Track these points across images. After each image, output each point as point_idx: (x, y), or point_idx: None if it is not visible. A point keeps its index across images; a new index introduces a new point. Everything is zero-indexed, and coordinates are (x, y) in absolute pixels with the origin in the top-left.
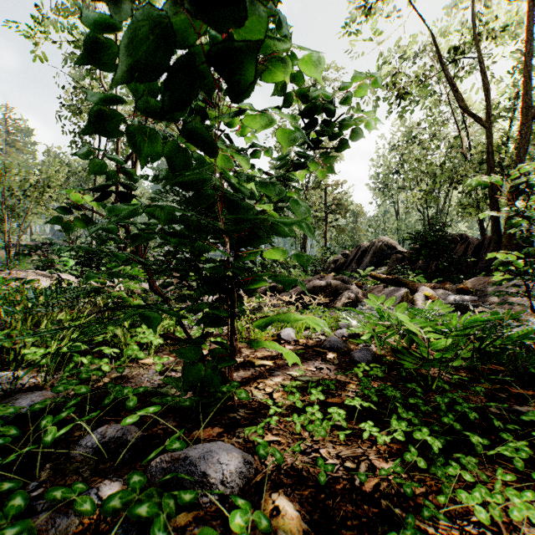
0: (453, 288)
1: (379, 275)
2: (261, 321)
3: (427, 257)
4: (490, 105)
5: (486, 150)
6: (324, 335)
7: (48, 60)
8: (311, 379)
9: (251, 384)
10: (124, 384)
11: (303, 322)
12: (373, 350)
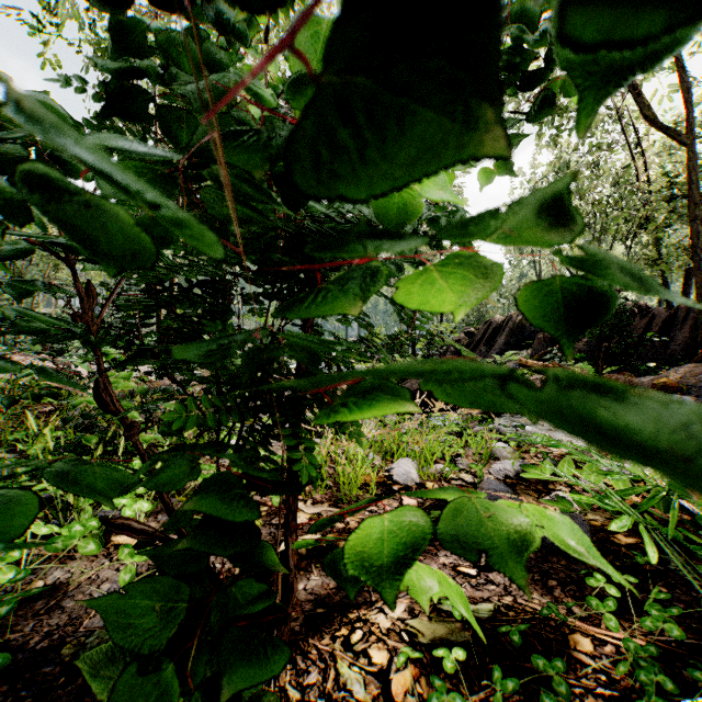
0: (645, 382)
1: (532, 362)
2: (364, 542)
3: (597, 335)
4: (692, 112)
5: (687, 177)
6: (470, 473)
7: (61, 66)
8: (476, 613)
9: (334, 625)
10: (42, 620)
11: (431, 447)
12: (585, 519)
